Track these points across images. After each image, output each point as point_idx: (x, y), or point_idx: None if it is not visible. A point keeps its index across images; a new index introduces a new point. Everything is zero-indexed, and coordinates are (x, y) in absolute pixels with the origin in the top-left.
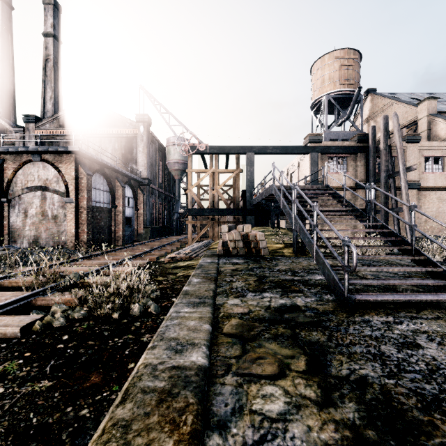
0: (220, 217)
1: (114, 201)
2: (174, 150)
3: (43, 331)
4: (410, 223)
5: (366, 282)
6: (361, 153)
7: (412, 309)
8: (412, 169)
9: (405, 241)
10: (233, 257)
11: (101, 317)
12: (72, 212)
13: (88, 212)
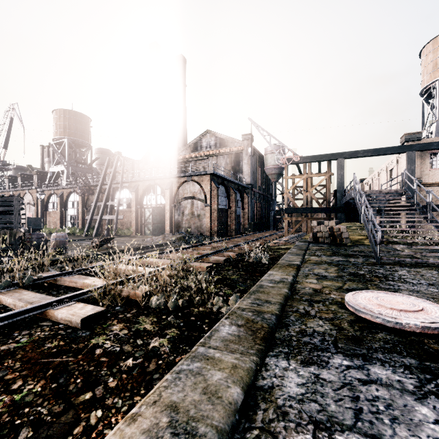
0: (313, 214)
1: (229, 204)
2: (271, 157)
3: (230, 263)
4: None
5: (395, 252)
6: None
7: (420, 266)
8: None
9: None
10: (320, 243)
11: (249, 262)
12: (208, 212)
13: (217, 212)
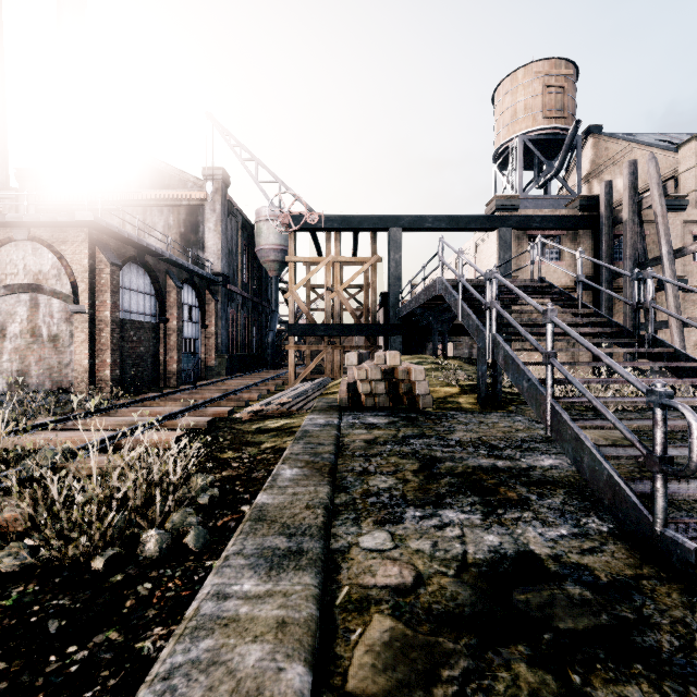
0: (344, 339)
1: (164, 312)
2: (268, 228)
3: None
4: (682, 348)
5: (696, 492)
6: (585, 229)
7: None
8: (686, 252)
9: None
10: (368, 412)
11: (63, 568)
12: (83, 330)
13: (112, 330)
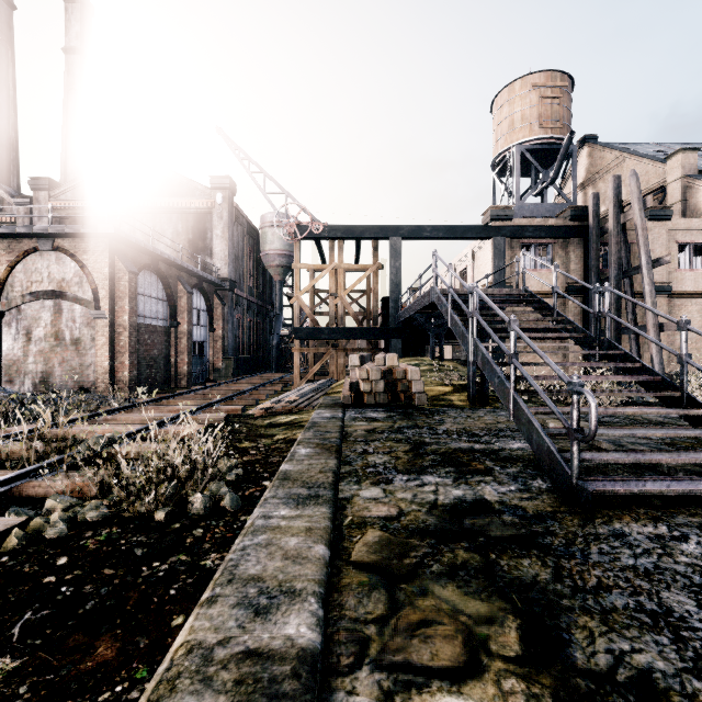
0: (347, 342)
1: (175, 316)
2: (273, 234)
3: (24, 547)
4: (659, 351)
5: (609, 458)
6: (575, 238)
7: (696, 508)
8: (662, 263)
9: (669, 383)
10: (368, 408)
11: (134, 519)
12: (104, 334)
13: (130, 334)
